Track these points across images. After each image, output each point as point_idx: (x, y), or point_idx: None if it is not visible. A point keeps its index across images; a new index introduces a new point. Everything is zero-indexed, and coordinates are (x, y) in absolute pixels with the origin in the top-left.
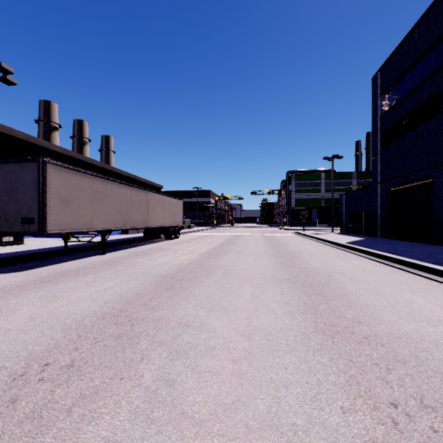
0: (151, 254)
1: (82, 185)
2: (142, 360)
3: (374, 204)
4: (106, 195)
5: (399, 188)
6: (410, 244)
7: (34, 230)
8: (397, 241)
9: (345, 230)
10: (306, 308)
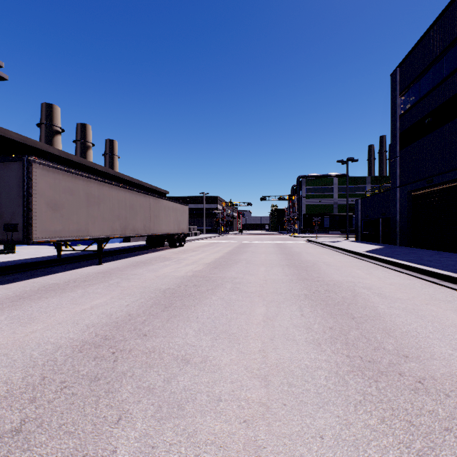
0: (152, 264)
1: (75, 187)
2: (119, 420)
3: (393, 210)
4: (102, 199)
5: (421, 192)
6: (435, 253)
7: (18, 238)
8: (420, 249)
9: (360, 237)
10: (334, 335)
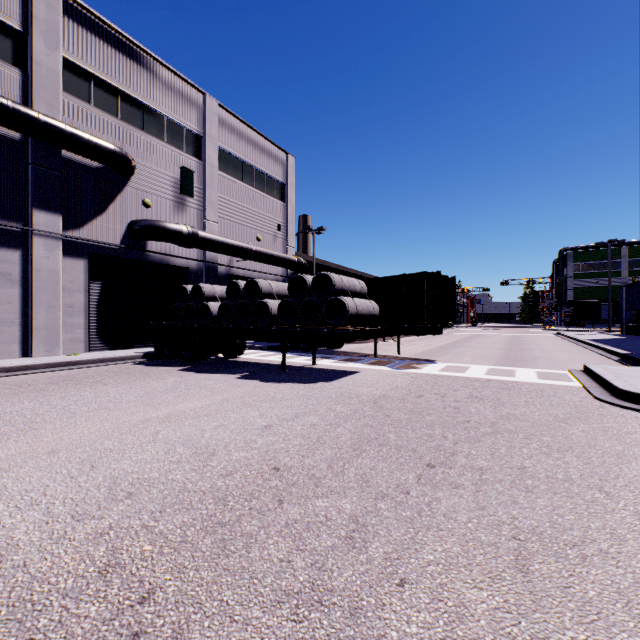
0: (414, 341)
1: None
2: (449, 353)
3: None
4: None
5: None
6: None
7: None
8: None
9: (624, 330)
10: (504, 352)
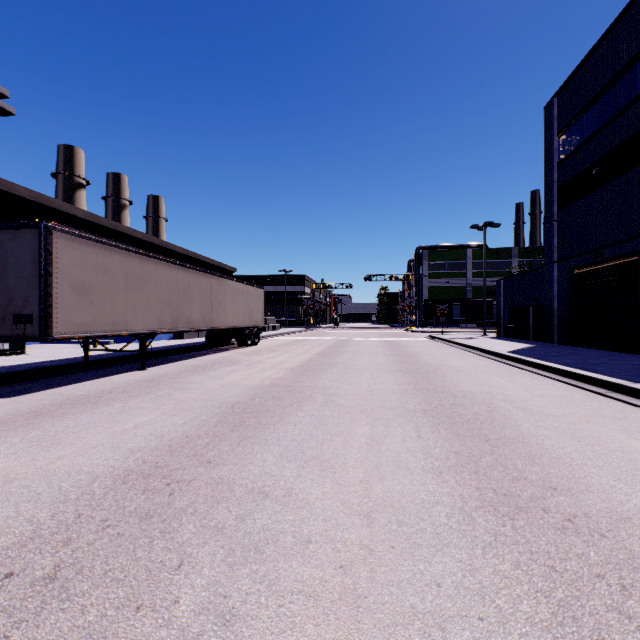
0: (214, 369)
1: (109, 264)
2: (181, 566)
3: (548, 294)
4: (146, 280)
5: (586, 270)
6: (604, 354)
7: (33, 334)
8: (584, 349)
9: (503, 332)
10: (461, 462)
